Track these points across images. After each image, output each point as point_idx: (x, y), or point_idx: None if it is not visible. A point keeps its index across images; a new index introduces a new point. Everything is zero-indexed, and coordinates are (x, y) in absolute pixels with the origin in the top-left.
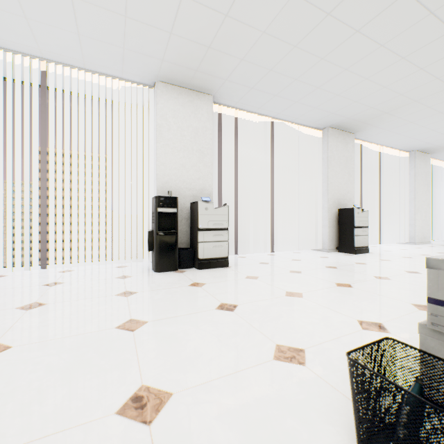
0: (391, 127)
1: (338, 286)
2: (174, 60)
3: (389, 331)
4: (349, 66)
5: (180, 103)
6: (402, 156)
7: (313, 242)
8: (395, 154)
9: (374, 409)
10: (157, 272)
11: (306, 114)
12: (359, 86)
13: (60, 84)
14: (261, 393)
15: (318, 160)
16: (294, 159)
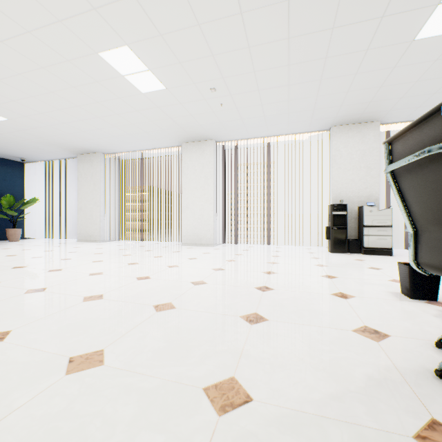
0: None
1: None
2: (344, 114)
3: None
4: None
5: (349, 135)
6: None
7: None
8: None
9: (401, 275)
10: (331, 253)
11: None
12: None
13: (273, 143)
14: (373, 283)
15: None
16: None
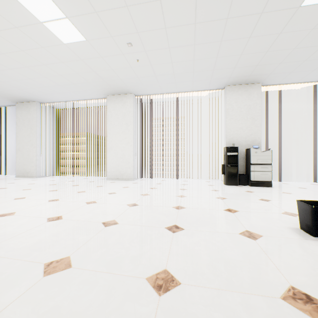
0: None
1: None
2: (236, 76)
3: None
4: None
5: (239, 93)
6: None
7: None
8: None
9: (301, 213)
10: (226, 185)
11: None
12: None
13: (180, 99)
14: (270, 216)
15: None
16: None
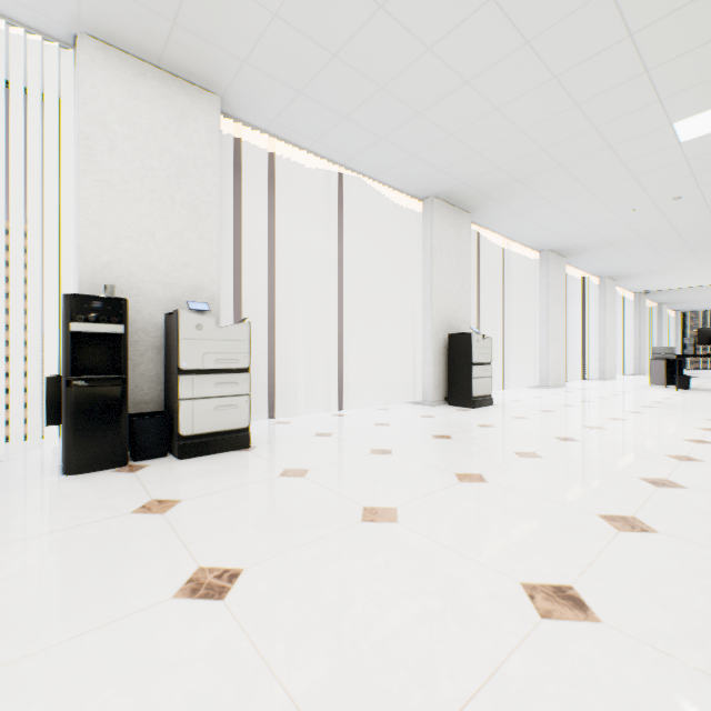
0: (522, 207)
1: (463, 480)
2: None
3: (597, 613)
4: (472, 76)
5: (142, 95)
6: (530, 257)
7: (409, 389)
8: (522, 254)
9: None
10: (67, 476)
11: (399, 167)
12: (485, 122)
13: None
14: None
15: (416, 251)
16: (378, 247)
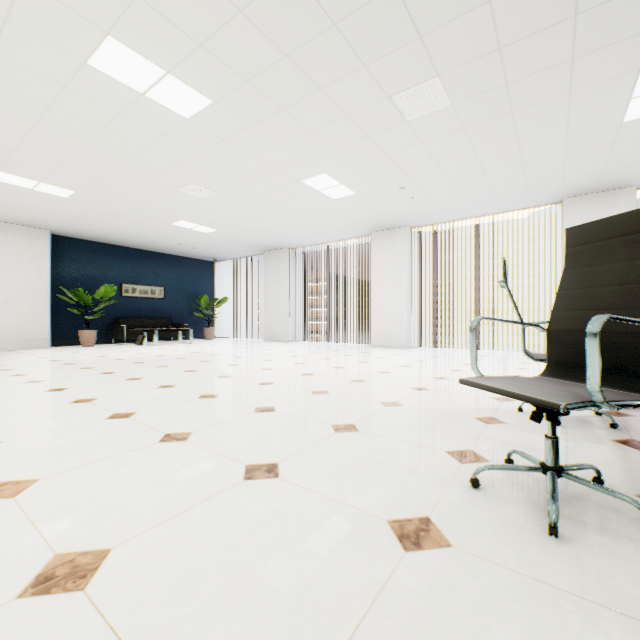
0: None
1: None
2: (573, 186)
3: None
4: None
5: (589, 209)
6: None
7: None
8: None
9: None
10: None
11: None
12: None
13: (485, 223)
14: None
15: None
16: None
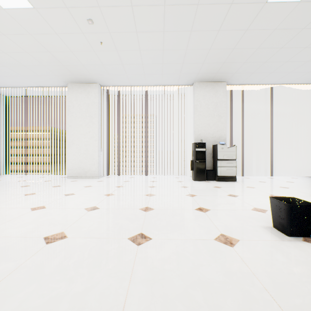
0: None
1: None
2: (204, 72)
3: None
4: None
5: (207, 90)
6: None
7: None
8: None
9: (275, 210)
10: (195, 181)
11: (301, 77)
12: None
13: (150, 93)
14: (242, 214)
15: None
16: (294, 108)
